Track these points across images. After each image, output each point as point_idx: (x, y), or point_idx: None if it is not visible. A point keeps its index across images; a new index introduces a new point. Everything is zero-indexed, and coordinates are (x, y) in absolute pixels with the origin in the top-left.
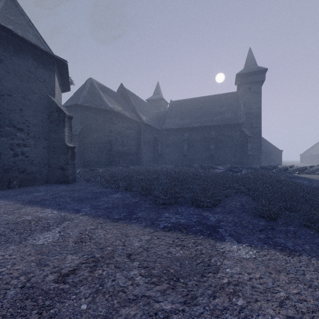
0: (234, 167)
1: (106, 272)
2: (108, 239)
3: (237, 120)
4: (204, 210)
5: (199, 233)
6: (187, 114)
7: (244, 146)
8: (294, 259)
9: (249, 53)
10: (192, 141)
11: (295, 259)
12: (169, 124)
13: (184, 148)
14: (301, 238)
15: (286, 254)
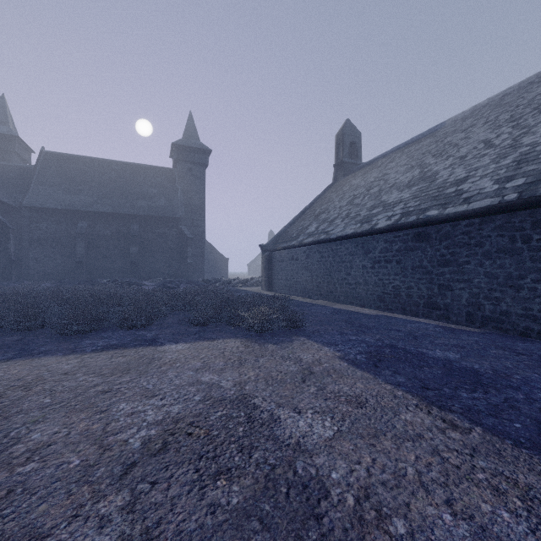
0: (170, 281)
1: (49, 386)
2: (17, 373)
3: (173, 213)
4: (137, 330)
5: (138, 346)
6: (83, 185)
7: (184, 251)
8: (214, 342)
9: (190, 118)
10: (95, 238)
11: (215, 342)
12: (39, 197)
13: (77, 250)
14: (223, 332)
15: (210, 341)
